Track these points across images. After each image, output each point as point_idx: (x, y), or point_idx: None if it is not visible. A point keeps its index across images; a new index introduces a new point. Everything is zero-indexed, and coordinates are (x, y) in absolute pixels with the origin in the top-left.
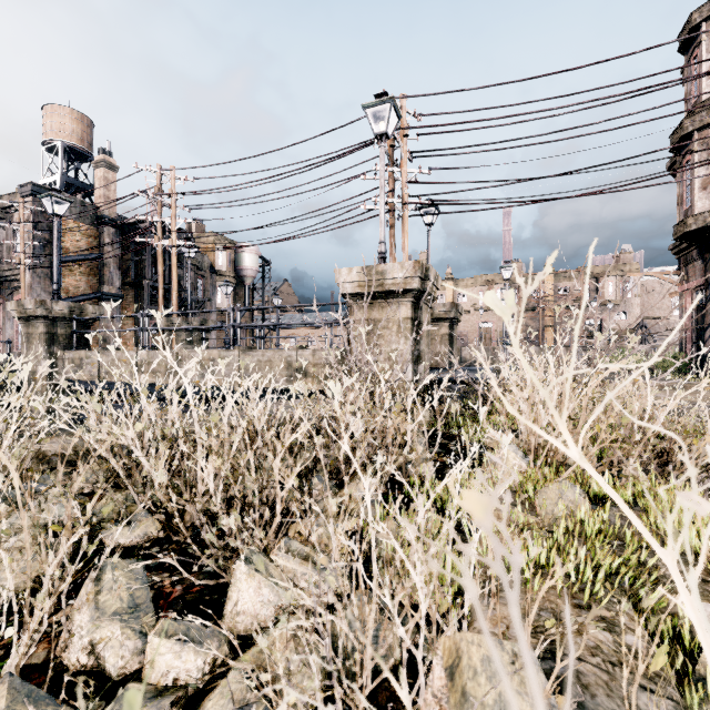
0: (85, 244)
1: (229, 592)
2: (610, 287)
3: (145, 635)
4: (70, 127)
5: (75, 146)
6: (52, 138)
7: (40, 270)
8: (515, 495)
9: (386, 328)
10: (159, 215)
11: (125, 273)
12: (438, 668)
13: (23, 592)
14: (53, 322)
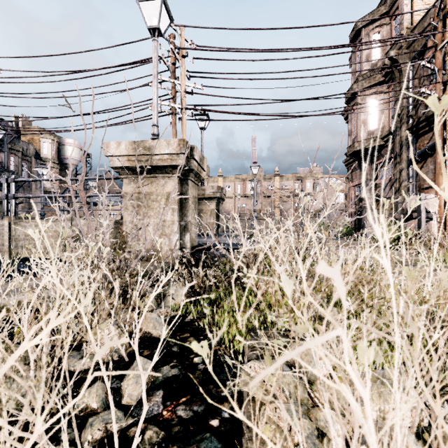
0: None
1: None
2: (308, 186)
3: None
4: None
5: None
6: None
7: None
8: None
9: (155, 201)
10: None
11: None
12: None
13: None
14: None
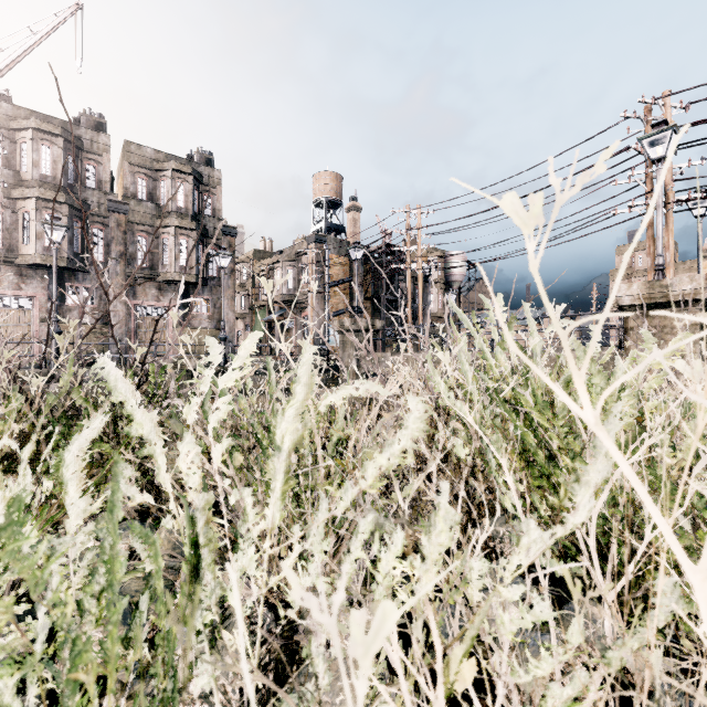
0: (342, 271)
1: None
2: None
3: None
4: (329, 185)
5: (333, 199)
6: (319, 196)
7: (318, 294)
8: None
9: (669, 334)
10: (408, 245)
11: (367, 290)
12: None
13: None
14: (358, 333)
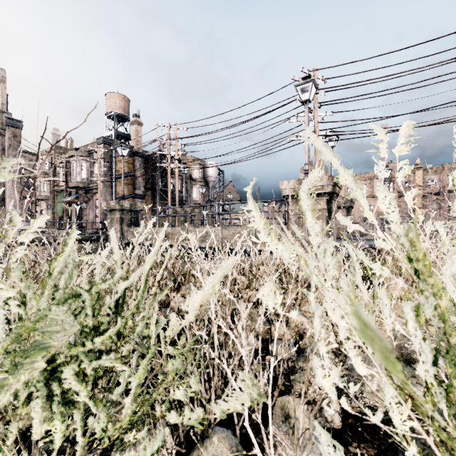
0: (127, 168)
1: (290, 320)
2: None
3: (269, 328)
4: (119, 103)
5: (121, 114)
6: (110, 111)
7: (106, 183)
8: (401, 300)
9: None
10: (168, 151)
11: (146, 182)
12: (385, 325)
13: (248, 305)
14: (123, 212)
